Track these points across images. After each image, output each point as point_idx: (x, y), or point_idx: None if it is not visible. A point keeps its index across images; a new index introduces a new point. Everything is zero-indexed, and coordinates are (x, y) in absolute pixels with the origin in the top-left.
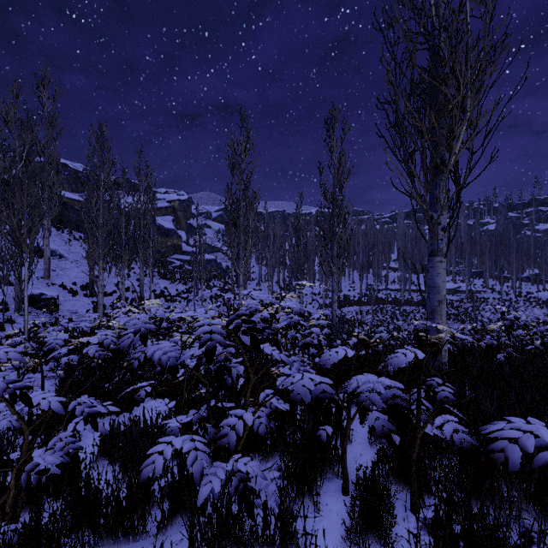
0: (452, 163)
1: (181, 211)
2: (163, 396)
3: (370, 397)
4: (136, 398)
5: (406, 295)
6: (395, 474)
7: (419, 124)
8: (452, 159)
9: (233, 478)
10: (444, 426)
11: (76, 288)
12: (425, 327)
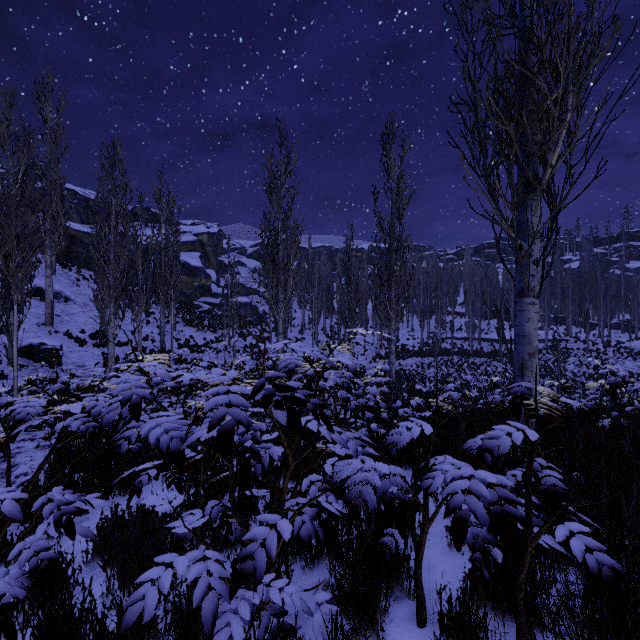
0: (548, 177)
1: (211, 245)
2: (174, 481)
3: (467, 503)
4: (136, 486)
5: (474, 345)
6: (490, 597)
7: (506, 127)
8: (547, 173)
9: (263, 613)
10: (572, 541)
11: (84, 337)
12: (524, 390)
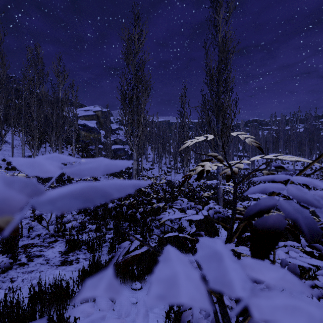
0: None
1: (103, 118)
2: None
3: None
4: None
5: None
6: None
7: None
8: None
9: None
10: None
11: None
12: None
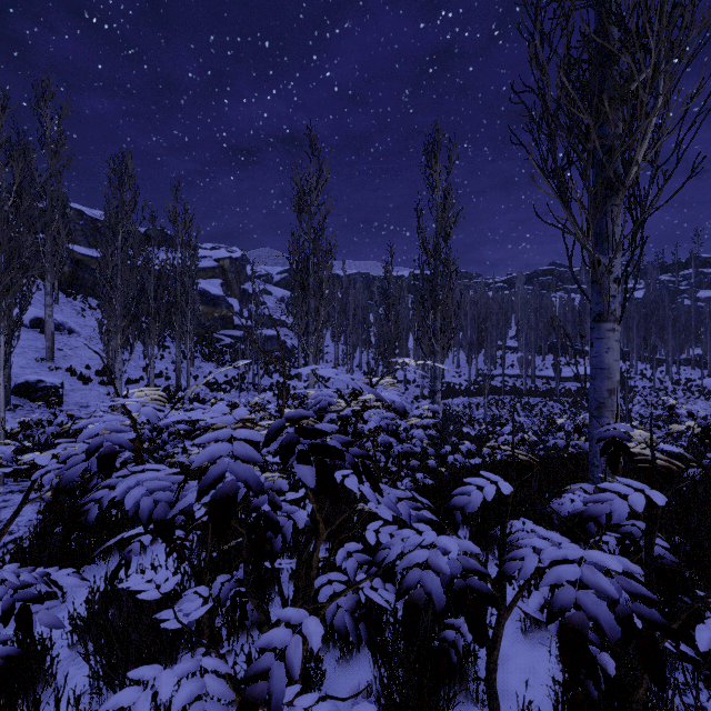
0: (632, 177)
1: (233, 272)
2: (175, 548)
3: (583, 603)
4: (124, 557)
5: (528, 383)
6: None
7: (583, 115)
8: (632, 172)
9: None
10: None
11: (89, 374)
12: (620, 435)
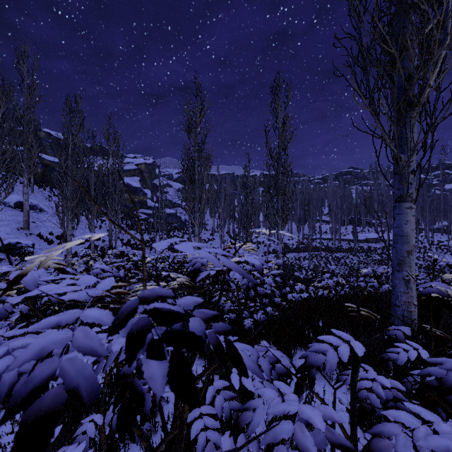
0: (426, 96)
1: (147, 172)
2: None
3: None
4: None
5: (336, 244)
6: None
7: (391, 50)
8: (425, 93)
9: None
10: None
11: (51, 238)
12: (439, 291)
